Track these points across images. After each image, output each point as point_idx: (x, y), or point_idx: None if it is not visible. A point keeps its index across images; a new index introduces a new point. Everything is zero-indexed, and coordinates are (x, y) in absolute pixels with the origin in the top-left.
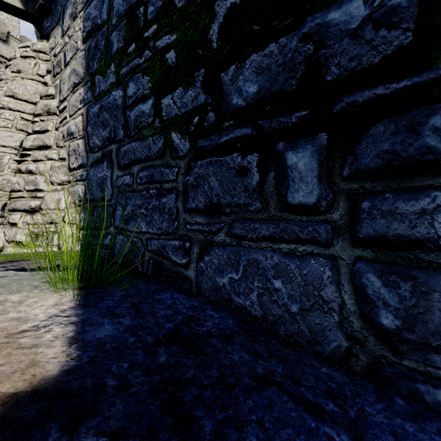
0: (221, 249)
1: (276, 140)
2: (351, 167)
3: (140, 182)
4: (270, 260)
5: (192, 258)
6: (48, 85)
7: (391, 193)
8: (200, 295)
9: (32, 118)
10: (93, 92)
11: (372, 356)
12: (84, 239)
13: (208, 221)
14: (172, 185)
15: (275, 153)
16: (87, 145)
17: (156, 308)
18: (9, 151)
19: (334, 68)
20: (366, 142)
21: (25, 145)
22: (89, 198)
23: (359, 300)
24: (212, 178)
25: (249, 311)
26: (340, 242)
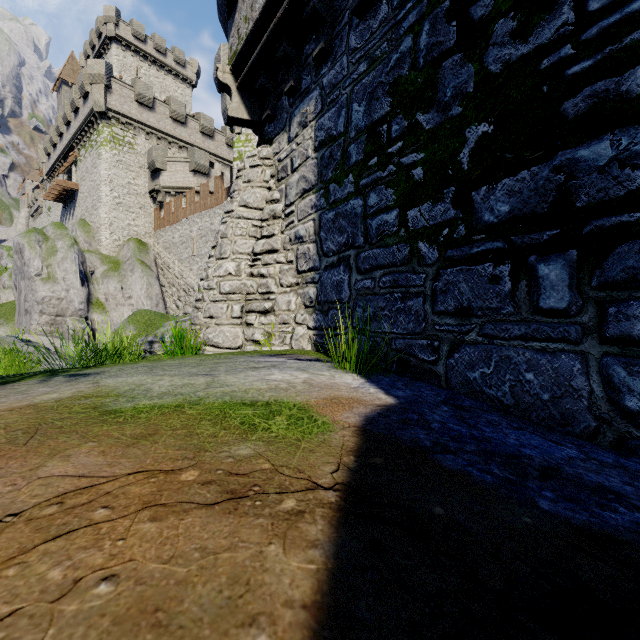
0: (472, 347)
1: (528, 253)
2: (598, 279)
3: (383, 286)
4: (522, 356)
5: (441, 356)
6: (272, 190)
7: (634, 301)
8: (449, 388)
9: (260, 223)
10: (327, 199)
11: (618, 433)
12: (355, 336)
13: (458, 322)
14: (419, 290)
15: (527, 265)
16: (319, 250)
17: (421, 389)
18: (245, 258)
19: (583, 197)
20: (613, 259)
21: (256, 250)
22: (323, 299)
23: (606, 387)
24: (463, 284)
25: (501, 400)
26: (589, 340)
